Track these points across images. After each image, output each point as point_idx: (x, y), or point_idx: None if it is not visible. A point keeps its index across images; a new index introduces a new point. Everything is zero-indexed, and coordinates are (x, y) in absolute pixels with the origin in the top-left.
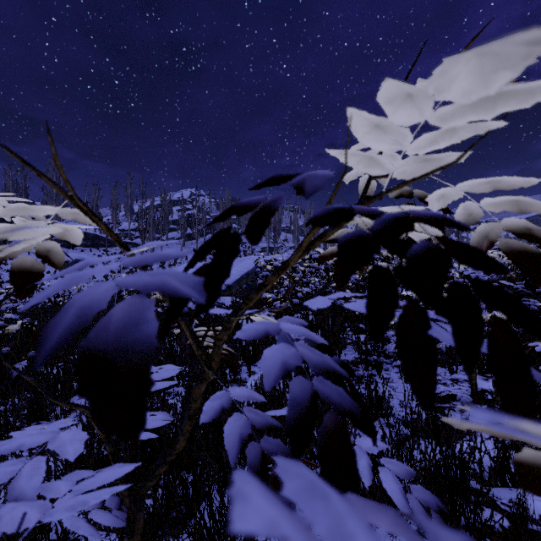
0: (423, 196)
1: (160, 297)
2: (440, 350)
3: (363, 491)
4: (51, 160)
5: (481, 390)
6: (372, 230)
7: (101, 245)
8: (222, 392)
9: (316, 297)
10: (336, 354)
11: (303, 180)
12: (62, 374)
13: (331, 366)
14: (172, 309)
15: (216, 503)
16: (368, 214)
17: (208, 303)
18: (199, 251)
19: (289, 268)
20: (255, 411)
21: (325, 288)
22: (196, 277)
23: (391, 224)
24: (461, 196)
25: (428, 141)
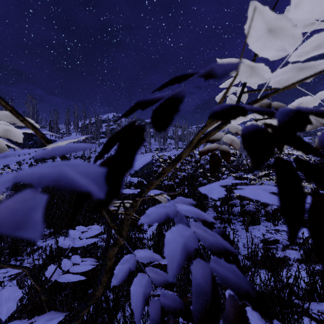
0: (279, 107)
1: None
2: (268, 211)
3: (223, 305)
4: (29, 95)
5: None
6: (277, 121)
7: None
8: (130, 255)
9: (210, 185)
10: None
11: (210, 69)
12: None
13: (224, 245)
14: (77, 200)
15: (128, 312)
16: (258, 111)
17: (108, 199)
18: (105, 144)
19: (181, 160)
20: (155, 270)
21: (194, 172)
22: (98, 169)
23: (295, 116)
24: (317, 104)
25: (313, 46)
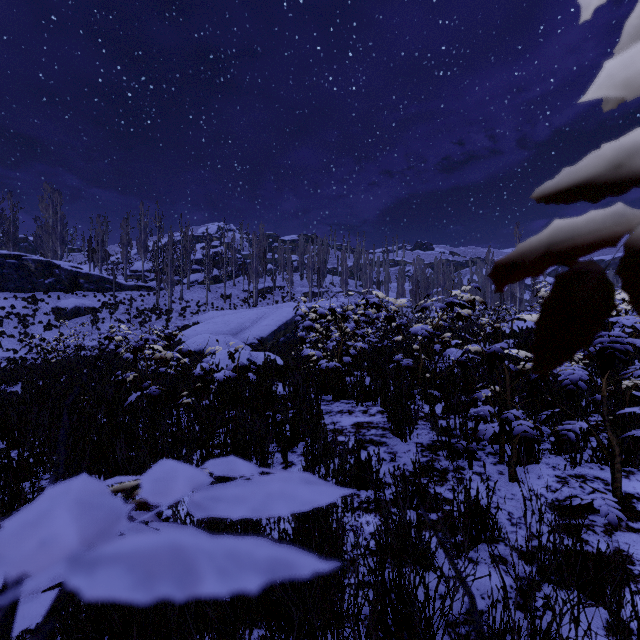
0: None
1: (167, 355)
2: (567, 437)
3: None
4: (47, 185)
5: (624, 494)
6: None
7: (107, 289)
8: None
9: None
10: (405, 435)
11: None
12: (6, 473)
13: None
14: None
15: None
16: None
17: None
18: None
19: None
20: None
21: (381, 341)
22: None
23: None
24: None
25: None
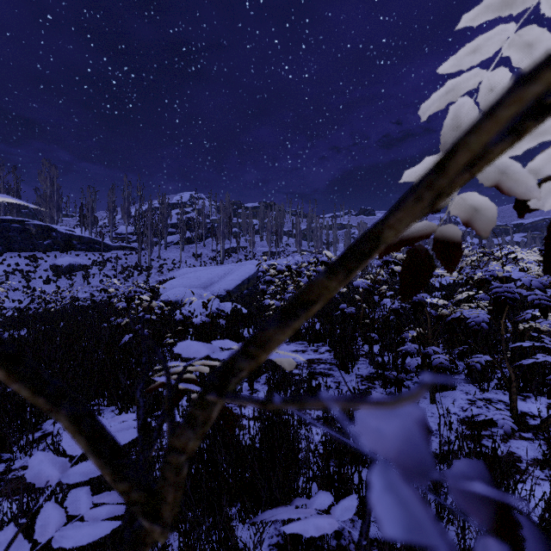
0: None
1: (153, 304)
2: (474, 367)
3: None
4: (45, 160)
5: (520, 413)
6: None
7: (96, 249)
8: None
9: None
10: (348, 368)
11: None
12: None
13: None
14: None
15: None
16: None
17: None
18: None
19: (377, 252)
20: None
21: None
22: None
23: None
24: None
25: None
